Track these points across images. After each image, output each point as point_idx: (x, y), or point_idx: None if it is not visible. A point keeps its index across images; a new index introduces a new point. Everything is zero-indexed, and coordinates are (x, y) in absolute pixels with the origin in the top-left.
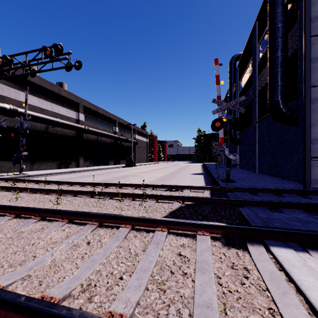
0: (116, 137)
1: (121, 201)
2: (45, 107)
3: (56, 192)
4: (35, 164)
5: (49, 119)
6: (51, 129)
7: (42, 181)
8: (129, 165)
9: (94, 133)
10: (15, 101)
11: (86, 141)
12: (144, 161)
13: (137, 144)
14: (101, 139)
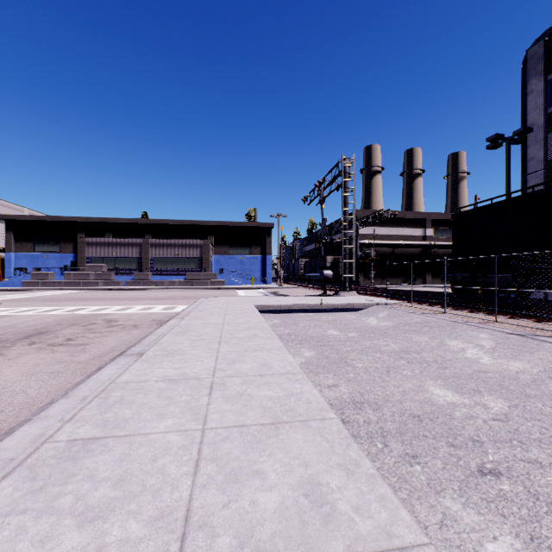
0: None
1: None
2: (391, 233)
3: (371, 290)
4: (384, 280)
5: (393, 243)
6: (397, 251)
7: (374, 288)
8: None
9: (444, 247)
10: (371, 235)
11: (436, 257)
12: None
13: None
14: None
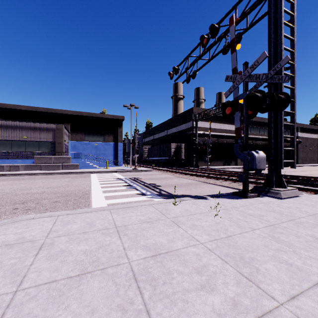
0: None
1: (256, 177)
2: (216, 127)
3: (229, 173)
4: (211, 162)
5: (219, 134)
6: (219, 140)
7: (220, 170)
8: (285, 165)
9: (249, 139)
10: (203, 128)
11: None
12: (312, 162)
13: (300, 143)
14: (255, 143)
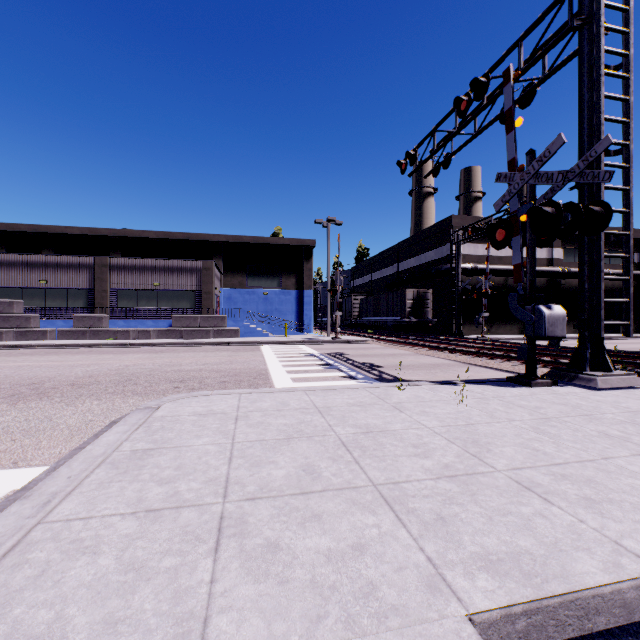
0: (637, 276)
1: None
2: (503, 254)
3: None
4: (492, 327)
5: (509, 269)
6: (511, 281)
7: (508, 342)
8: None
9: None
10: (473, 257)
11: (566, 291)
12: None
13: None
14: None
